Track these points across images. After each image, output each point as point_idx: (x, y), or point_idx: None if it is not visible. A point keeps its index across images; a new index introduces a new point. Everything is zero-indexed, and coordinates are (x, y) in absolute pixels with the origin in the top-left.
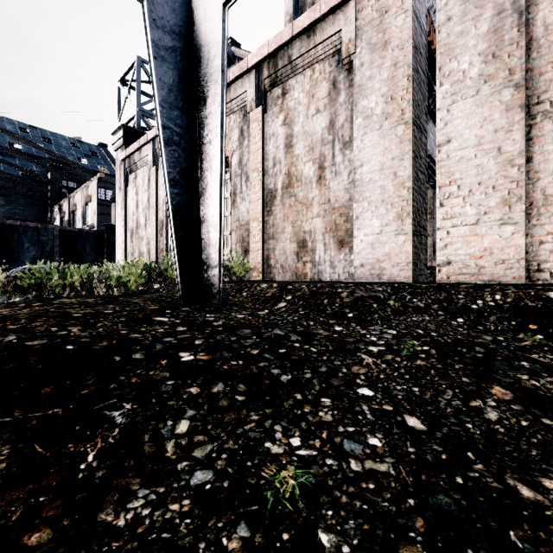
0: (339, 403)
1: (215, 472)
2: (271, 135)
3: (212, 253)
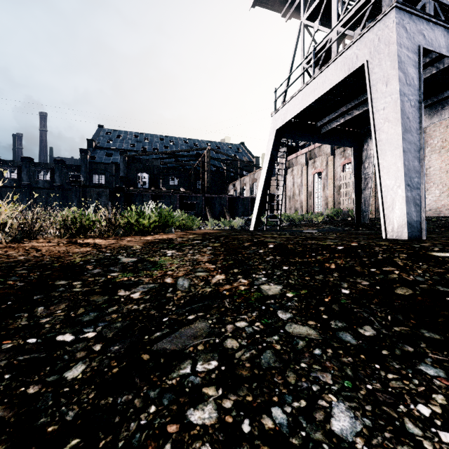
0: None
1: None
2: None
3: (366, 208)
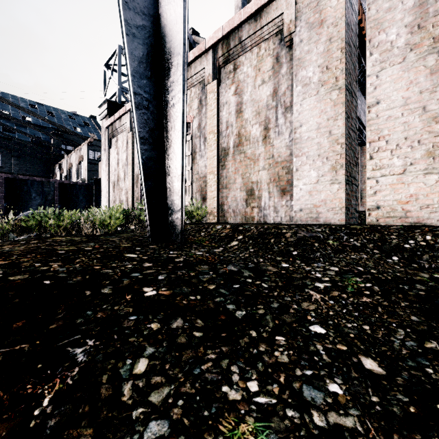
0: (293, 342)
1: (170, 423)
2: (225, 103)
3: (175, 200)
